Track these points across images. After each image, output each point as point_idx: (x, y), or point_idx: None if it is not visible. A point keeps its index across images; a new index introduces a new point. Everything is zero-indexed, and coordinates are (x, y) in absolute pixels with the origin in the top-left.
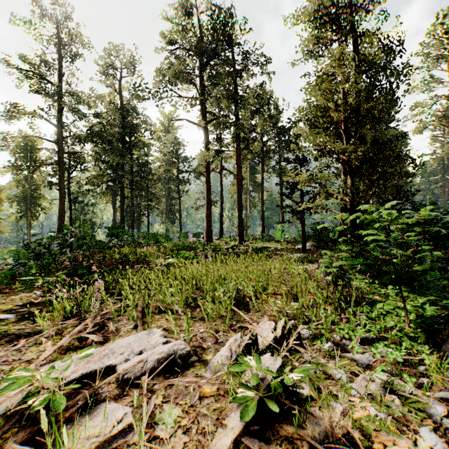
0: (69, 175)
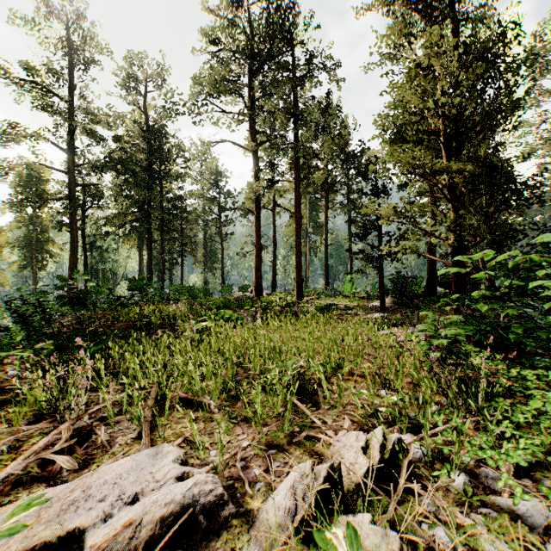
0: (83, 214)
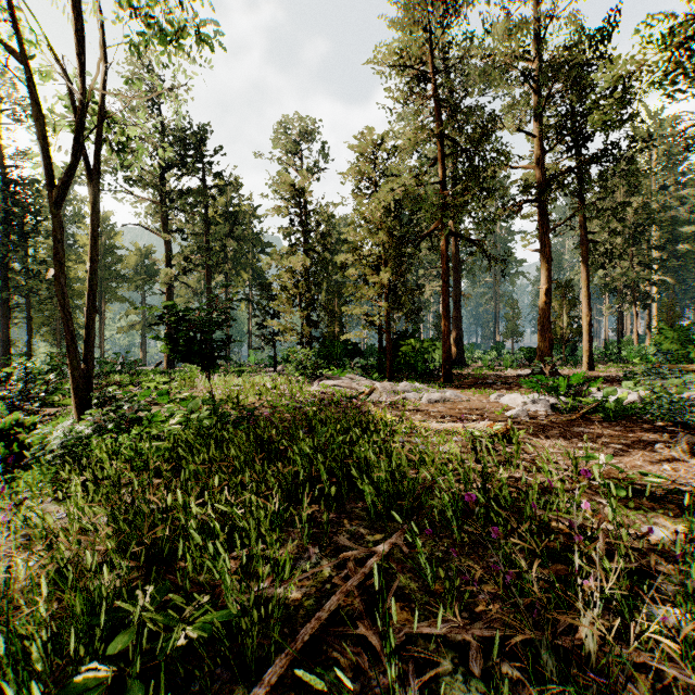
0: None
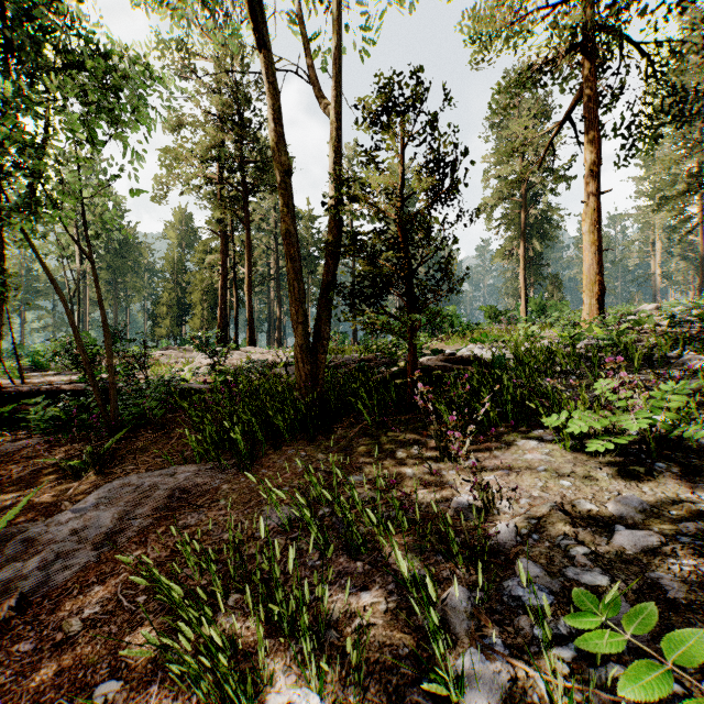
0: None
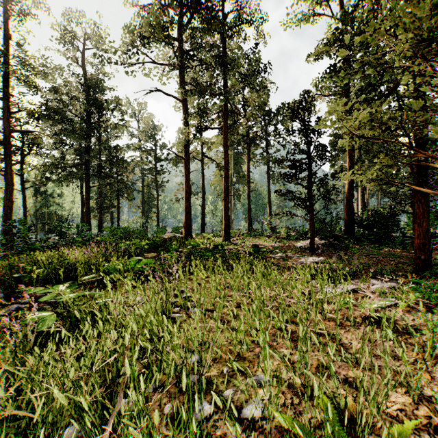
0: (22, 160)
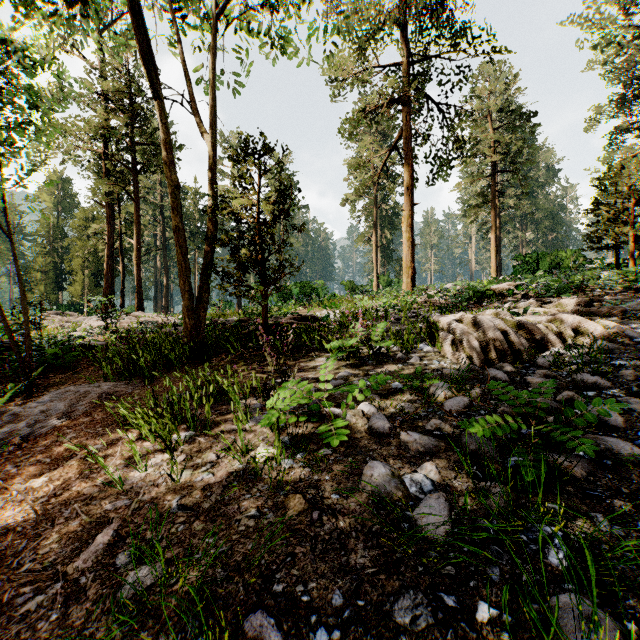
0: None
